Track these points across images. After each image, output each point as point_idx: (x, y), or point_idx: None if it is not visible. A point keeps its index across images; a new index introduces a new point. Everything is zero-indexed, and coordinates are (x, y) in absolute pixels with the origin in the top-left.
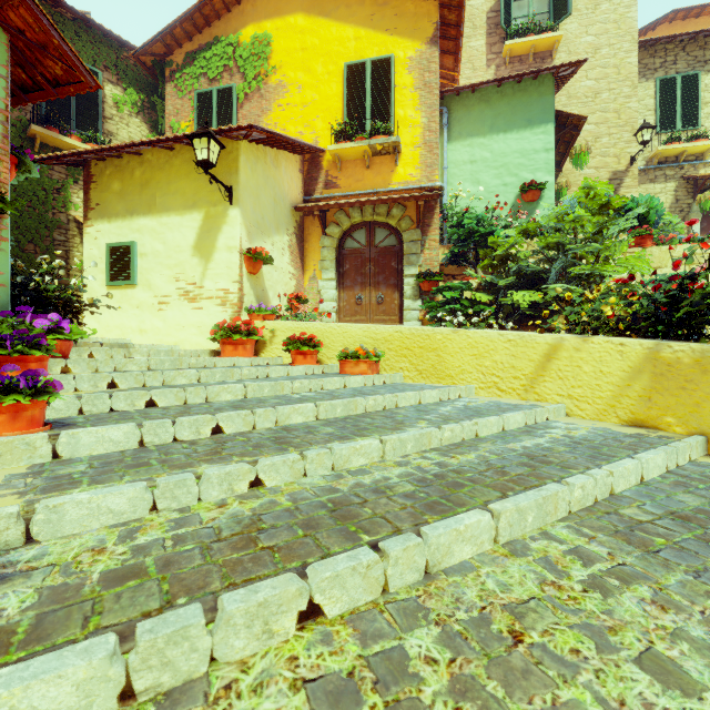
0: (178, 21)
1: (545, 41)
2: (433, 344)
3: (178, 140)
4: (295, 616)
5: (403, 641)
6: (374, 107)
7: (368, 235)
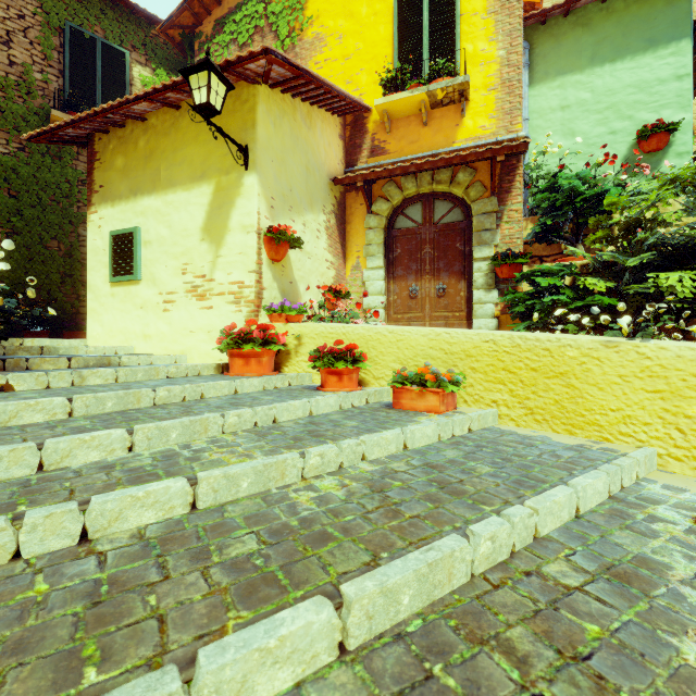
0: None
1: None
2: (558, 365)
3: (177, 87)
4: None
5: None
6: (433, 45)
7: (425, 210)
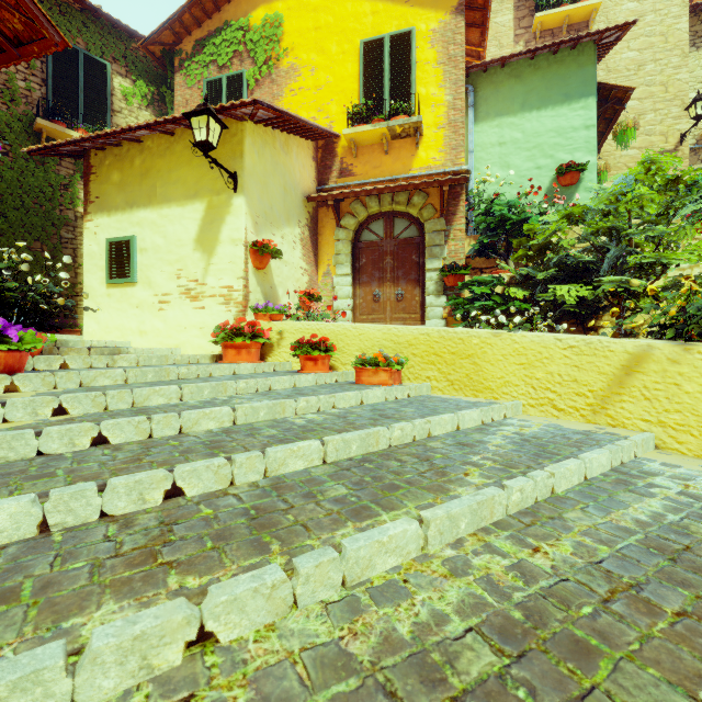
0: (186, 6)
1: (581, 11)
2: (467, 349)
3: (176, 122)
4: None
5: None
6: (393, 86)
7: (387, 226)
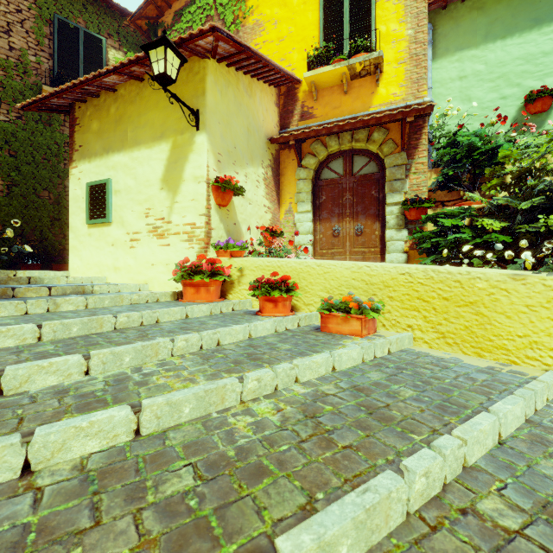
0: None
1: None
2: (468, 295)
3: (140, 62)
4: None
5: None
6: (352, 27)
7: (346, 164)
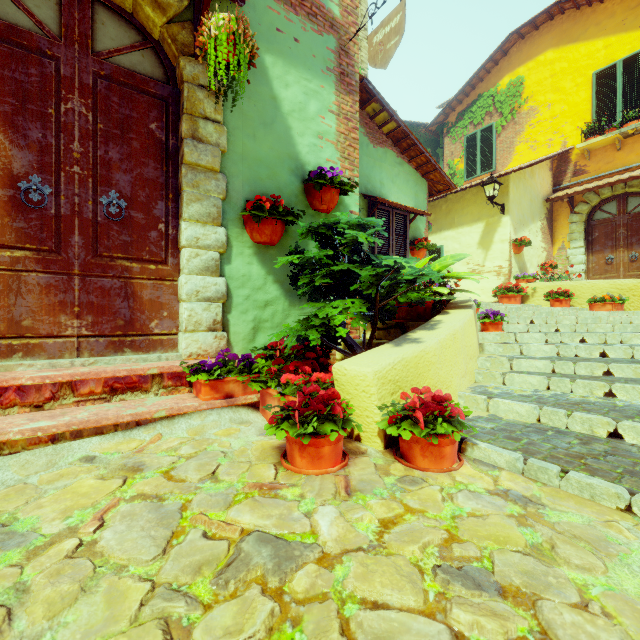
0: (454, 98)
1: None
2: None
3: (472, 187)
4: (579, 339)
5: (608, 344)
6: (625, 97)
7: (619, 205)
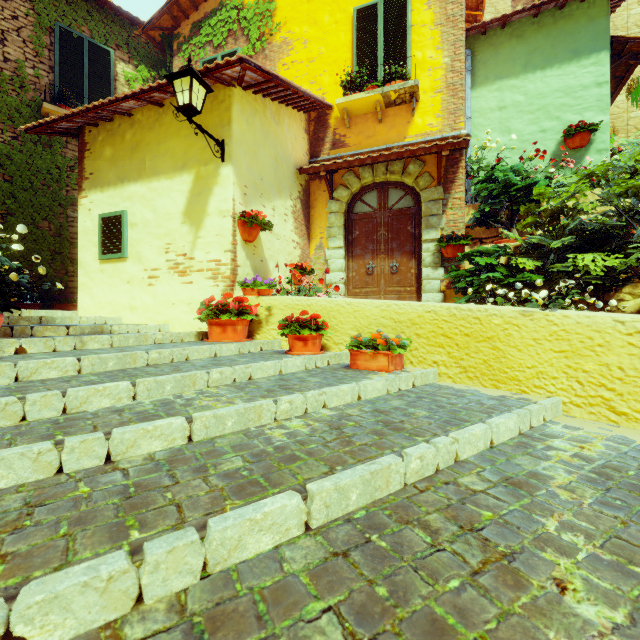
0: None
1: None
2: (486, 331)
3: (162, 89)
4: None
5: None
6: (387, 52)
7: (380, 197)
